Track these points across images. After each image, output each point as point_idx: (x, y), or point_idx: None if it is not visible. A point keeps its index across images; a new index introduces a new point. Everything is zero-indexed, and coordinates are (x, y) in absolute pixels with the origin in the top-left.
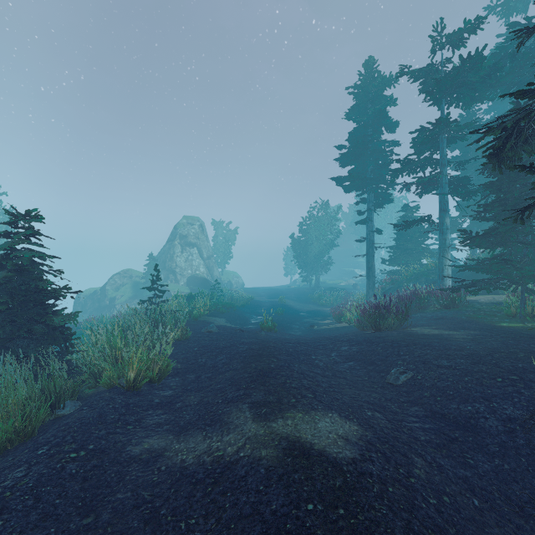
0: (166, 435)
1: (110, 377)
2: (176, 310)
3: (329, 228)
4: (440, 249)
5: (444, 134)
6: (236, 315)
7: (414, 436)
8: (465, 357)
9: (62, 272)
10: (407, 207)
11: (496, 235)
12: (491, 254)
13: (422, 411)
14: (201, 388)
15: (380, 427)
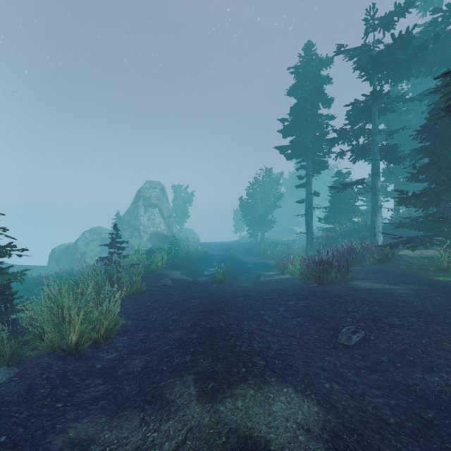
0: (98, 417)
1: (52, 339)
2: (135, 264)
3: (273, 192)
4: (372, 209)
5: (376, 106)
6: (191, 268)
7: (381, 418)
8: (415, 315)
9: (5, 229)
10: (340, 173)
11: (430, 195)
12: (425, 213)
13: (383, 381)
14: (148, 349)
15: (342, 406)
